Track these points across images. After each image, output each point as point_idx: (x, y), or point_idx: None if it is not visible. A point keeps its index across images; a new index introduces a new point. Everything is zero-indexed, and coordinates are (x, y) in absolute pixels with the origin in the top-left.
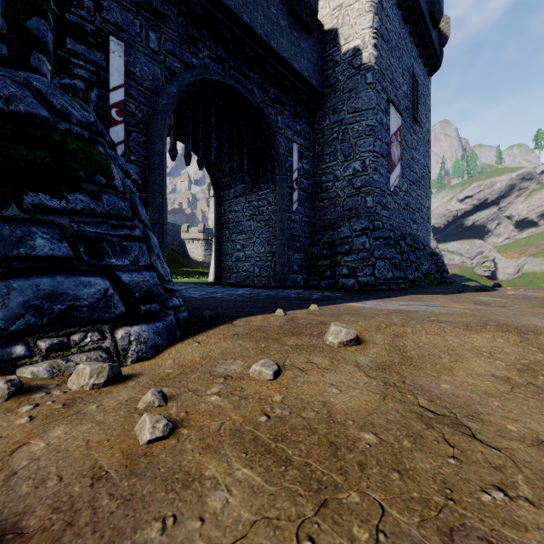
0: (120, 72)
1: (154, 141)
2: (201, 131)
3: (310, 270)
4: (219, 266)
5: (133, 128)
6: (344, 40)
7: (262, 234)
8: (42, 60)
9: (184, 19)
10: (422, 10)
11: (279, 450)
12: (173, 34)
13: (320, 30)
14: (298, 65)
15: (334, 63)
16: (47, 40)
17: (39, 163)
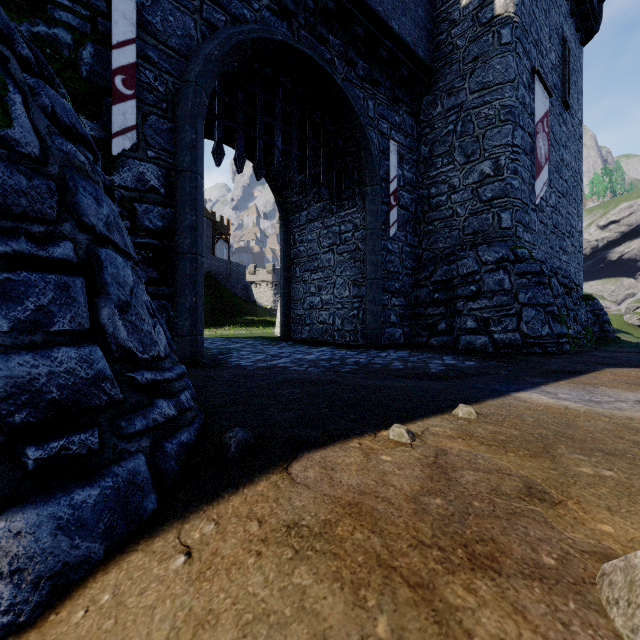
0: (129, 20)
1: (183, 128)
2: (259, 123)
3: (414, 322)
4: (287, 316)
5: (152, 109)
6: None
7: (345, 271)
8: None
9: None
10: None
11: None
12: None
13: None
14: (398, 25)
15: (449, 23)
16: None
17: None
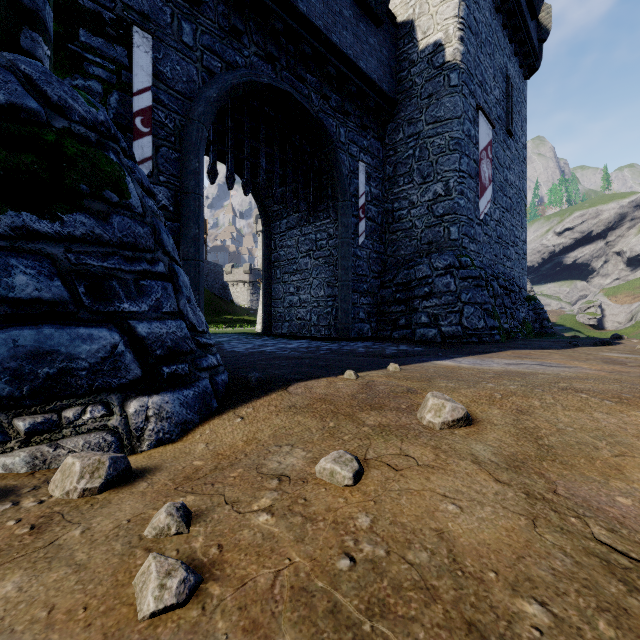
0: (146, 72)
1: (188, 158)
2: (247, 147)
3: (380, 318)
4: (269, 313)
5: (163, 142)
6: (422, 33)
7: (320, 273)
8: (37, 41)
9: (226, 7)
10: None
11: (378, 638)
12: (212, 25)
13: (392, 22)
14: (366, 65)
15: (409, 62)
16: (43, 15)
17: (23, 171)
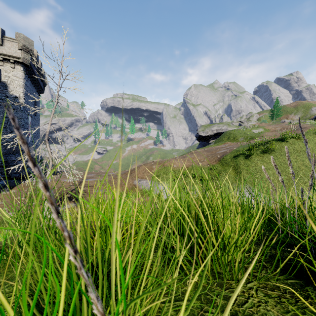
0: None
1: None
2: None
3: None
4: None
5: None
6: (11, 90)
7: None
8: None
9: None
10: (38, 80)
11: None
12: None
13: None
14: None
15: (6, 95)
16: None
17: None
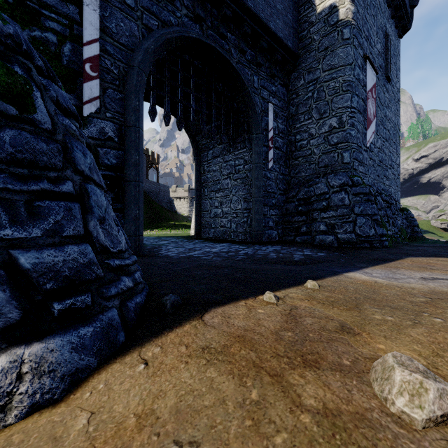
0: (94, 26)
1: (130, 97)
2: (180, 92)
3: (285, 226)
4: (199, 222)
5: (109, 85)
6: None
7: (238, 191)
8: None
9: None
10: None
11: None
12: None
13: None
14: (274, 25)
15: (309, 24)
16: None
17: None
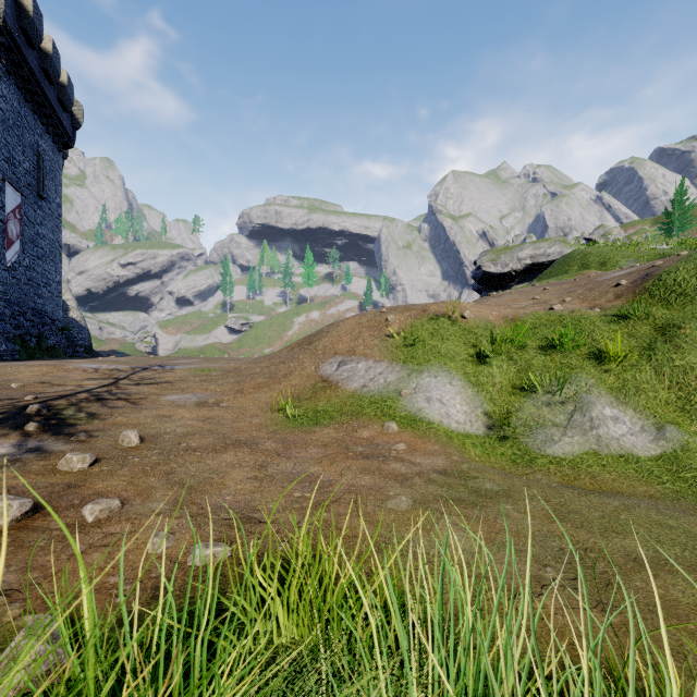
0: None
1: None
2: None
3: None
4: None
5: None
6: None
7: None
8: None
9: None
10: (49, 97)
11: None
12: None
13: None
14: None
15: None
16: None
17: None
